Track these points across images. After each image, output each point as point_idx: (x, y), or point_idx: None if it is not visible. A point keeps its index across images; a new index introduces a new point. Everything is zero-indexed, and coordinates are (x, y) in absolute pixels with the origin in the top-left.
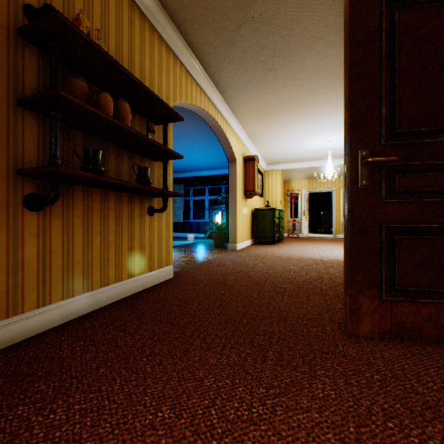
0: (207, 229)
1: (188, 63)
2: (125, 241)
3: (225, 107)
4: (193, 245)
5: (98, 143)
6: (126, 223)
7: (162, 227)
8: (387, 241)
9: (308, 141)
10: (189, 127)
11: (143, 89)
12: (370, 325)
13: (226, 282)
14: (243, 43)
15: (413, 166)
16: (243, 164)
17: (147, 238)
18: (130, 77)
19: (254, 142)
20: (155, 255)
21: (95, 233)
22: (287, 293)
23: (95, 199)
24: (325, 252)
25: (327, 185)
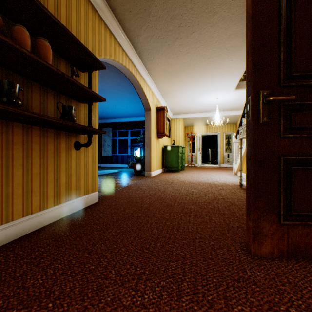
0: (129, 161)
1: (112, 26)
2: (51, 172)
3: (142, 67)
4: (118, 173)
5: (20, 80)
6: (52, 156)
7: (88, 160)
8: (284, 171)
9: (202, 98)
10: (114, 83)
11: (65, 32)
12: (270, 246)
13: (143, 204)
14: (157, 12)
15: (306, 106)
16: (156, 113)
17: (73, 170)
18: (50, 16)
19: (164, 97)
20: (81, 184)
21: (16, 165)
22: (193, 213)
23: (16, 133)
24: (215, 177)
25: (214, 130)
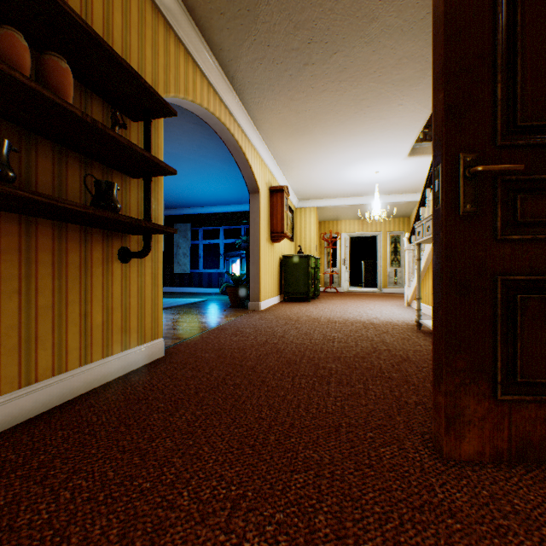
0: (221, 282)
1: (188, 40)
2: (74, 304)
3: (245, 116)
4: (202, 305)
5: (14, 132)
6: (76, 274)
7: (145, 281)
8: (503, 303)
9: (351, 171)
10: (195, 144)
11: (100, 46)
12: (477, 442)
13: (244, 361)
14: (270, 16)
15: (543, 183)
16: (269, 197)
17: (117, 299)
18: (69, 14)
19: (284, 169)
20: (132, 325)
21: (6, 292)
22: (334, 378)
23: (6, 231)
24: (374, 311)
25: (371, 228)
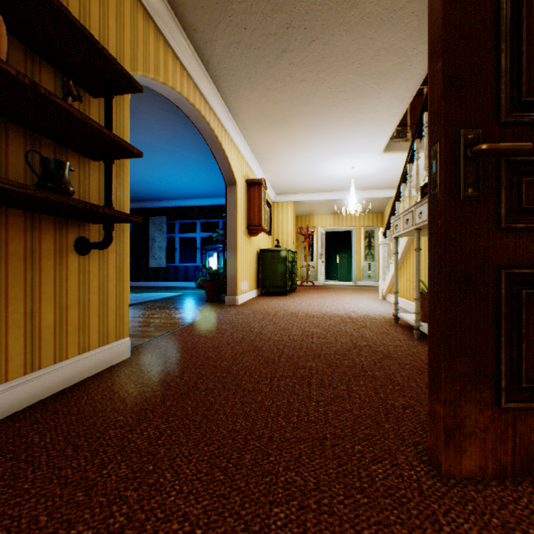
0: (198, 276)
1: (159, 16)
2: (17, 302)
3: (221, 105)
4: (178, 299)
5: None
6: (19, 267)
7: (108, 275)
8: (507, 299)
9: (327, 166)
10: (169, 133)
11: None
12: (479, 456)
13: (219, 361)
14: None
15: None
16: (247, 190)
17: (73, 296)
18: None
19: (261, 162)
20: (91, 324)
21: None
22: (315, 378)
23: None
24: (350, 304)
25: (346, 223)
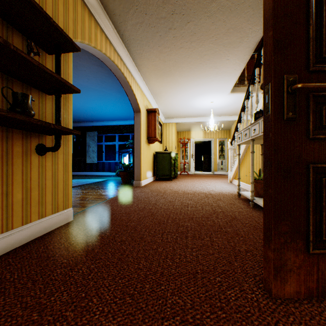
0: (117, 168)
1: (91, 4)
2: None
3: (131, 62)
4: (104, 183)
5: None
6: None
7: (58, 168)
8: (313, 183)
9: (196, 101)
10: (98, 79)
11: None
12: (295, 284)
13: (129, 222)
14: None
15: None
16: (147, 115)
17: (35, 181)
18: None
19: (156, 98)
20: (47, 199)
21: None
22: (190, 233)
23: None
24: (211, 186)
25: (208, 136)
